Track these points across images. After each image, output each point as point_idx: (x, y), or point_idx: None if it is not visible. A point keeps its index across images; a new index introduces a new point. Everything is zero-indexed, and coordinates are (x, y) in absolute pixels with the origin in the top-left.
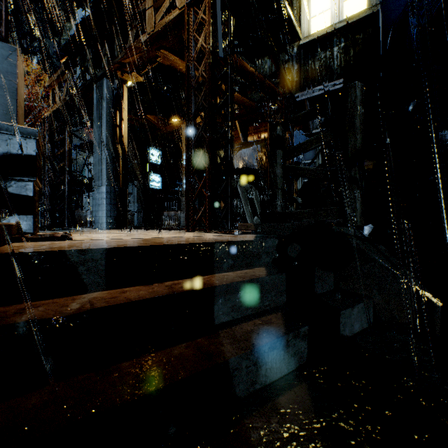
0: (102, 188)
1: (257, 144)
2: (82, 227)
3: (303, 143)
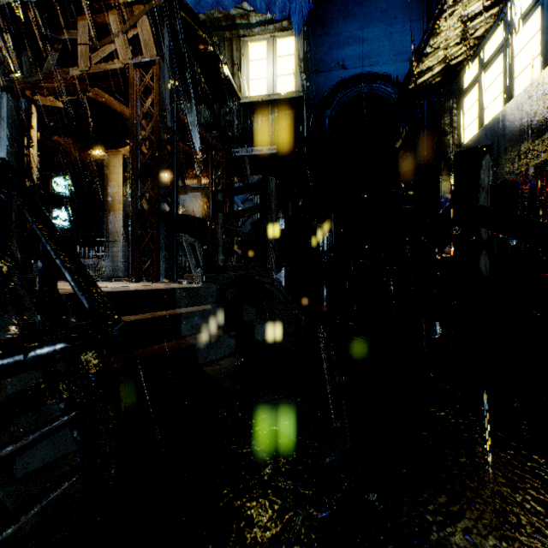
0: None
1: (198, 191)
2: None
3: (239, 211)
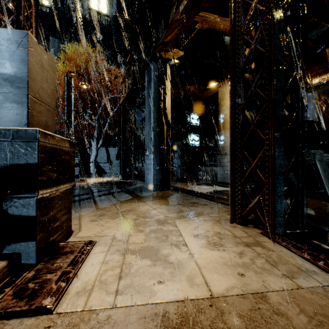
0: (150, 155)
1: (309, 92)
2: (141, 181)
3: None
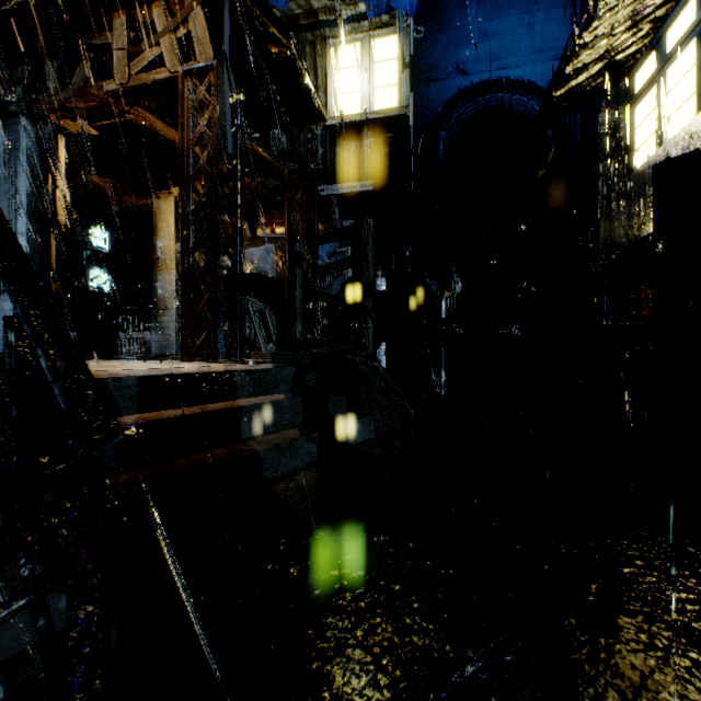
0: None
1: (271, 243)
2: None
3: (324, 266)
